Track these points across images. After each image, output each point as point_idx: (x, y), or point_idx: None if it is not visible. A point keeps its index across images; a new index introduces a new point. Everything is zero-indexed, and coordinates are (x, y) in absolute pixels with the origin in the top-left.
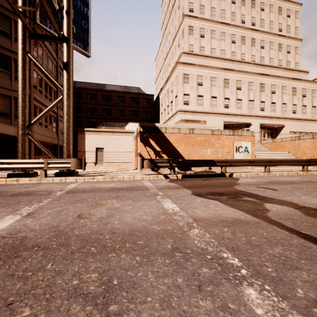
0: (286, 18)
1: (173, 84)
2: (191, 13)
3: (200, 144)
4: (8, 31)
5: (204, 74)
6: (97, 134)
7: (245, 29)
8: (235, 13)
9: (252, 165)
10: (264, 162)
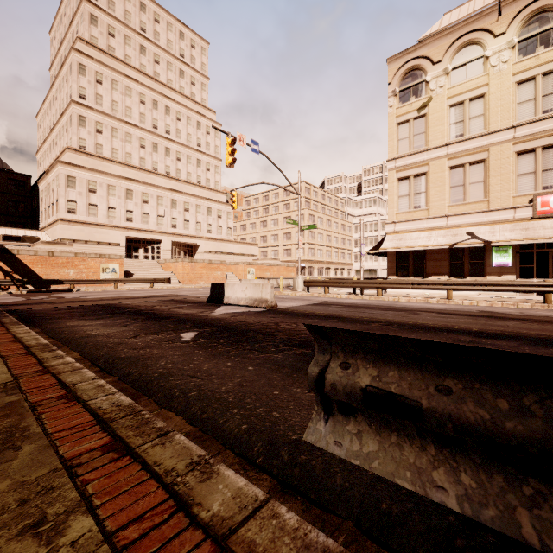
0: (206, 135)
1: (54, 182)
2: (83, 100)
3: (62, 266)
4: None
5: (98, 179)
6: None
7: (158, 136)
8: (145, 115)
9: (100, 283)
10: (112, 281)
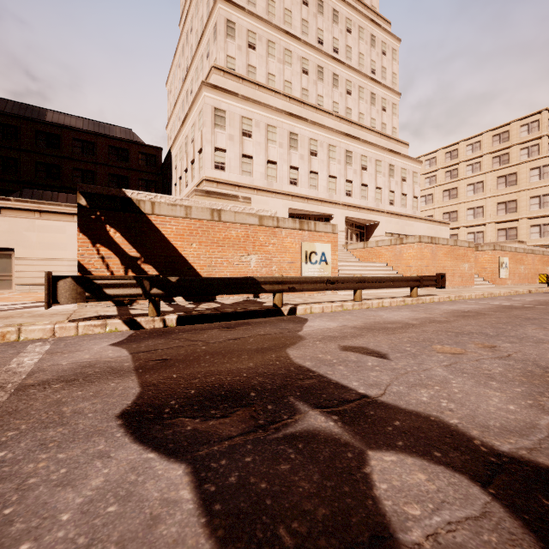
0: (381, 55)
1: (194, 126)
2: None
3: (235, 245)
4: None
5: (254, 116)
6: None
7: (324, 56)
8: (307, 22)
9: (334, 288)
10: (353, 281)
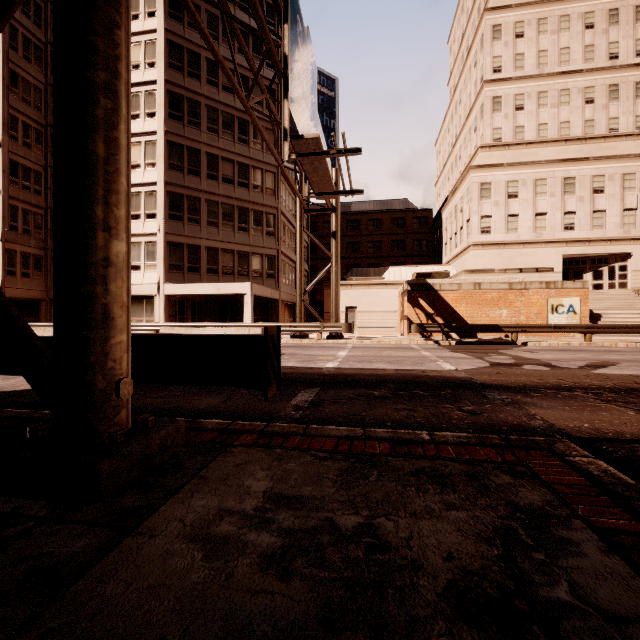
0: None
1: (463, 199)
2: (498, 74)
3: (490, 304)
4: (261, 185)
5: (520, 176)
6: (348, 289)
7: (620, 70)
8: (592, 46)
9: (560, 331)
10: (581, 328)
